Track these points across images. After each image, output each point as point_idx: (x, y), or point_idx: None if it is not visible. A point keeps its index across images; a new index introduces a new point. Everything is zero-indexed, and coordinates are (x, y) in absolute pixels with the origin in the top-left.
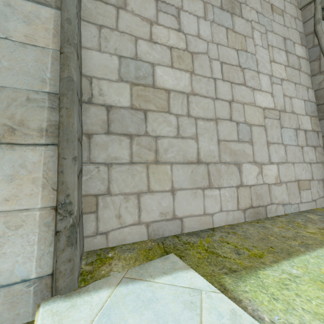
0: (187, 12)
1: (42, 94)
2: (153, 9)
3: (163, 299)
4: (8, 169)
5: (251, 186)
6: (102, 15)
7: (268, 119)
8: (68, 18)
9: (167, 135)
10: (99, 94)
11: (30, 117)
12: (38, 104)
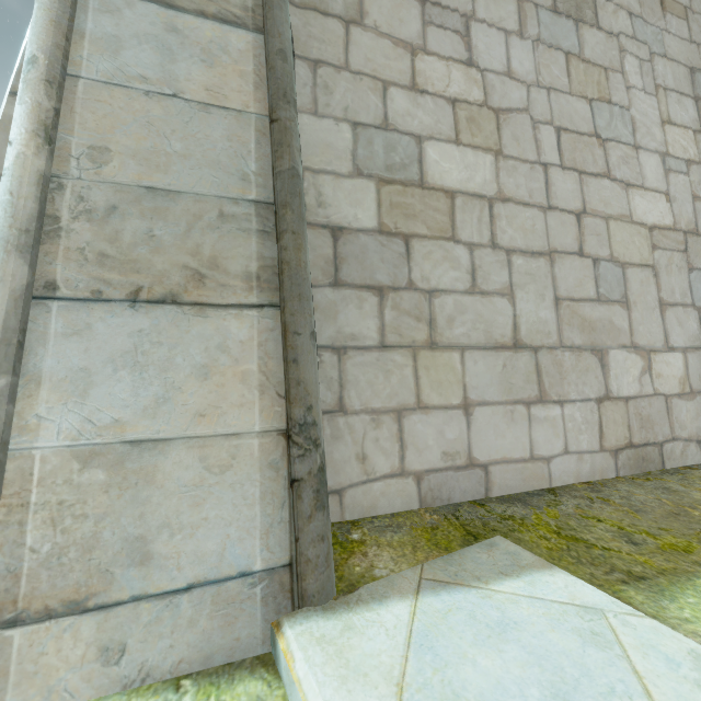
0: (485, 24)
1: (244, 206)
2: (415, 22)
3: (528, 624)
4: (198, 355)
5: (628, 399)
6: (318, 40)
7: (660, 251)
8: (281, 49)
9: (452, 288)
10: (318, 205)
11: (227, 252)
12: (240, 225)
